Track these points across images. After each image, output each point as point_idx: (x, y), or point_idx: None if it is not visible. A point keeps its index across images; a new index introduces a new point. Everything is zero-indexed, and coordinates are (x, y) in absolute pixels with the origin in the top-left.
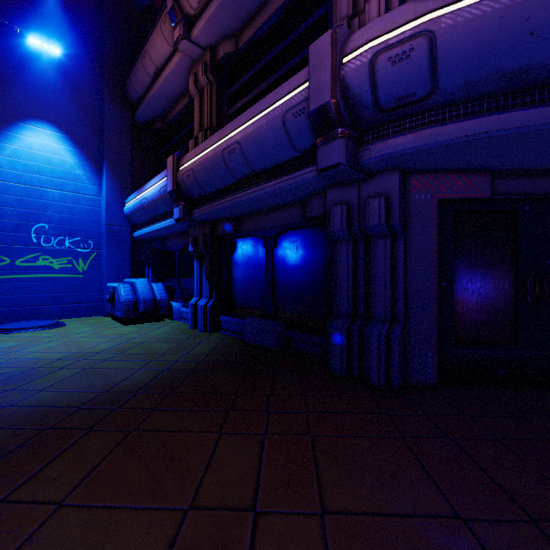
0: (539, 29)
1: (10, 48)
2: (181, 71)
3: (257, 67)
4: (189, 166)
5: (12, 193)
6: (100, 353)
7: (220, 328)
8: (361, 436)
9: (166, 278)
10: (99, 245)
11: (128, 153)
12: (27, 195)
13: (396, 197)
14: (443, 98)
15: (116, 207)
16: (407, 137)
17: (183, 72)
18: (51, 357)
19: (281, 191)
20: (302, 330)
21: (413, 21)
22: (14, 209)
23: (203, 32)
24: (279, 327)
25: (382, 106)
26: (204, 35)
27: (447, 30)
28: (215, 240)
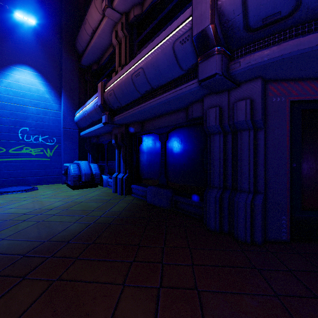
0: None
1: (6, 21)
2: (107, 30)
3: (155, 22)
4: (111, 87)
5: (7, 109)
6: (52, 209)
7: (131, 193)
8: (240, 292)
9: (99, 160)
10: (59, 140)
11: (77, 84)
12: (16, 110)
13: (259, 99)
14: (305, 14)
15: (69, 117)
16: (272, 49)
17: (109, 31)
18: (20, 212)
19: (171, 100)
20: (185, 196)
21: None
22: (8, 118)
23: (120, 2)
24: (170, 194)
25: (251, 26)
26: (121, 4)
27: None
28: (128, 136)
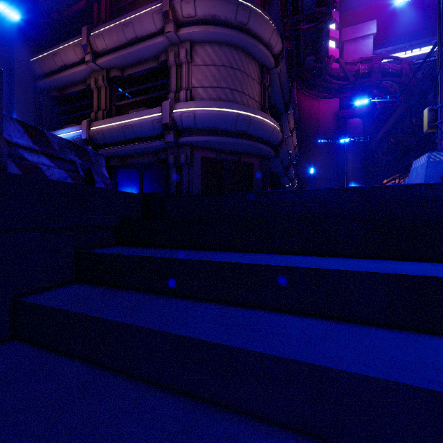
0: (215, 120)
1: None
2: (84, 73)
3: (134, 89)
4: (99, 129)
5: None
6: None
7: None
8: None
9: None
10: None
11: (32, 107)
12: None
13: (189, 154)
14: (199, 129)
15: None
16: (190, 138)
17: (85, 73)
18: None
19: (150, 147)
20: None
21: (191, 108)
22: None
23: (104, 63)
24: None
25: (184, 127)
26: (104, 64)
27: (198, 114)
28: (108, 167)
